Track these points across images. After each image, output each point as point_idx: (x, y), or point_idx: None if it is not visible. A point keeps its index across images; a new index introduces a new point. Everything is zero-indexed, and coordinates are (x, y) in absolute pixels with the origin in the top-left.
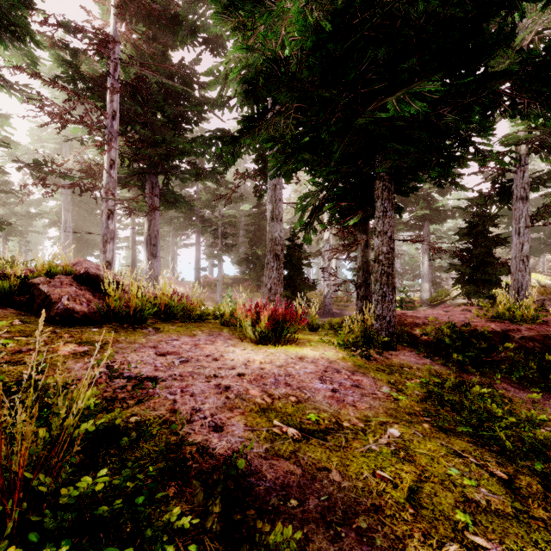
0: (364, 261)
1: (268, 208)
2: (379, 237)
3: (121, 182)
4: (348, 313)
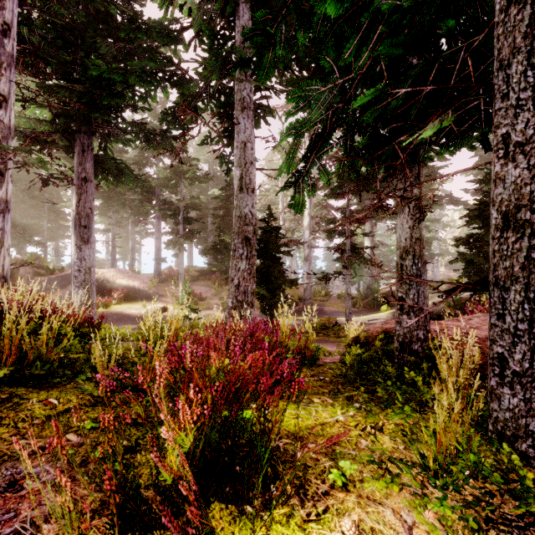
0: (416, 237)
1: (235, 175)
2: (519, 158)
3: (41, 142)
4: (327, 309)
